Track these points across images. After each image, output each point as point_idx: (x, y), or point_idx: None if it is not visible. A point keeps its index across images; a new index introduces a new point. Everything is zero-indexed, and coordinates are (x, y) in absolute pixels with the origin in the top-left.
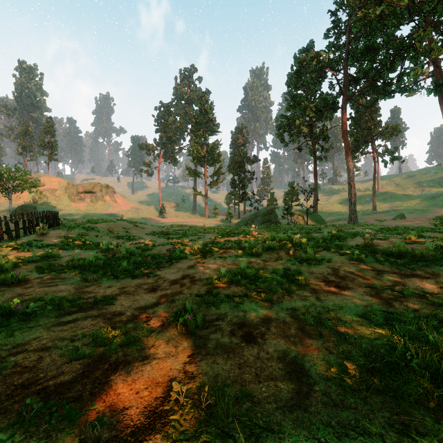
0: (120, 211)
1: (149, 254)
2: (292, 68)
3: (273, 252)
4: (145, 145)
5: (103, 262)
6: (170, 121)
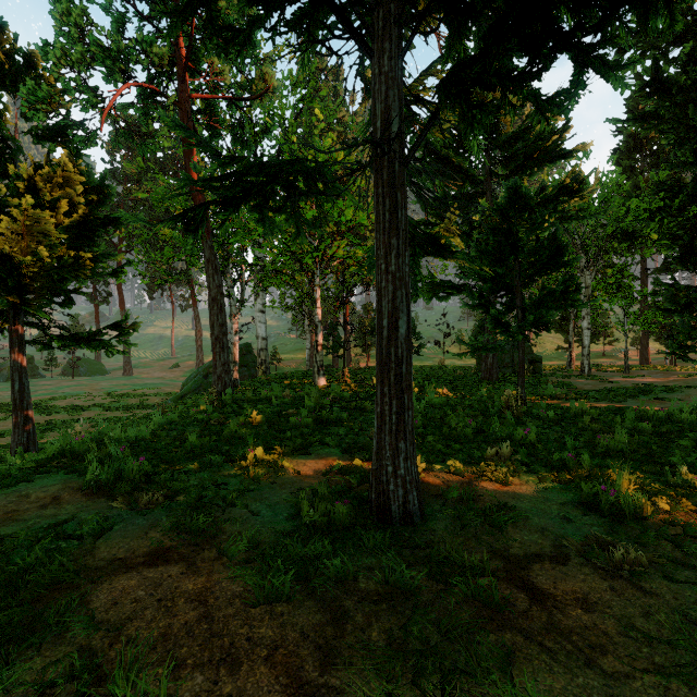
0: None
1: None
2: None
3: None
4: None
5: None
6: None
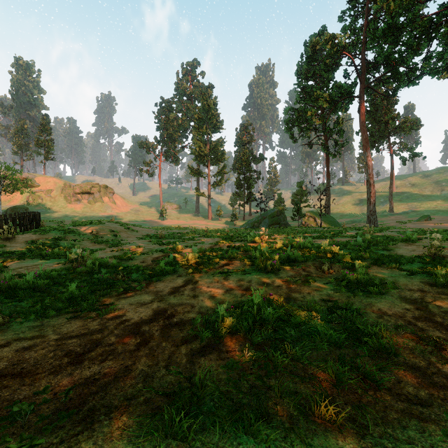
0: (119, 213)
1: (125, 266)
2: (302, 57)
3: (295, 266)
4: (145, 143)
5: (52, 281)
6: (171, 118)
